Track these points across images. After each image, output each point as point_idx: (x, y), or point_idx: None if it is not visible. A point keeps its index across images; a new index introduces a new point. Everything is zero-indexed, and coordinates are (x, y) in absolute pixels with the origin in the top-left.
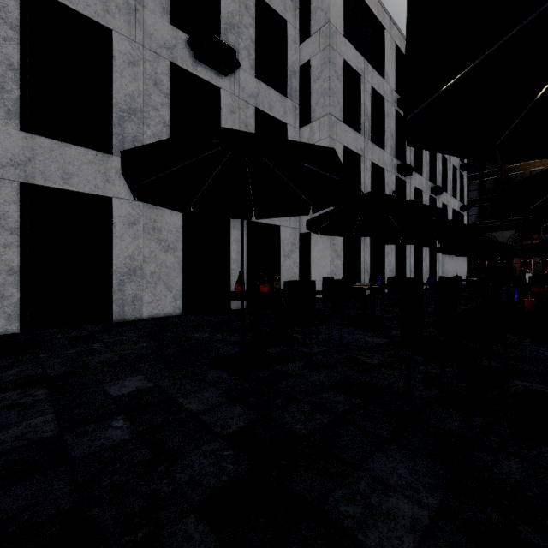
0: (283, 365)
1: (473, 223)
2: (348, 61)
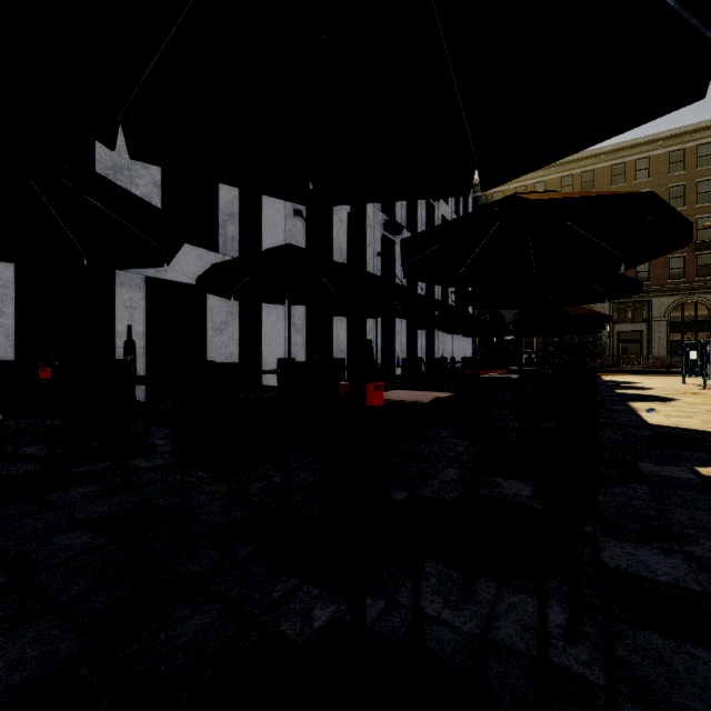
0: (64, 491)
1: None
2: None
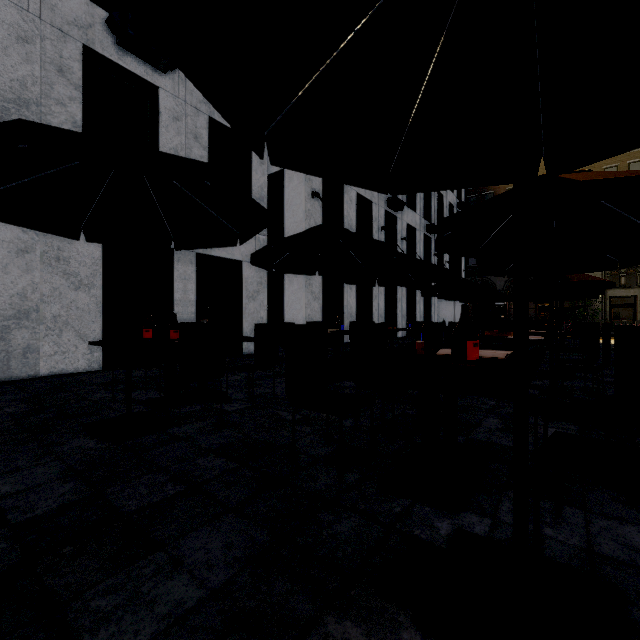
0: (180, 427)
1: (472, 265)
2: None
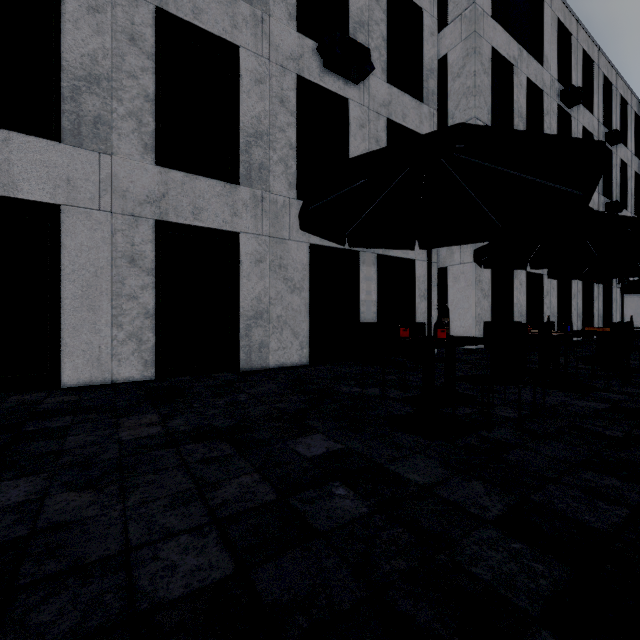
0: (489, 431)
1: None
2: (497, 49)
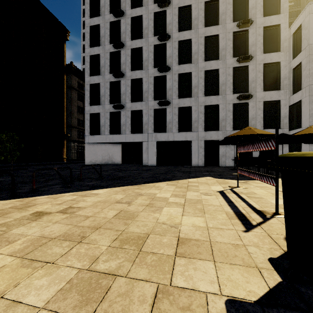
0: None
1: None
2: None
